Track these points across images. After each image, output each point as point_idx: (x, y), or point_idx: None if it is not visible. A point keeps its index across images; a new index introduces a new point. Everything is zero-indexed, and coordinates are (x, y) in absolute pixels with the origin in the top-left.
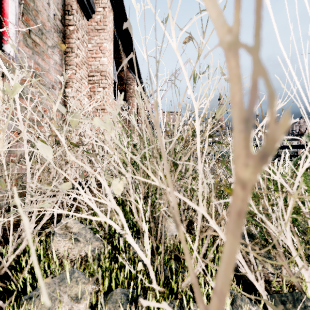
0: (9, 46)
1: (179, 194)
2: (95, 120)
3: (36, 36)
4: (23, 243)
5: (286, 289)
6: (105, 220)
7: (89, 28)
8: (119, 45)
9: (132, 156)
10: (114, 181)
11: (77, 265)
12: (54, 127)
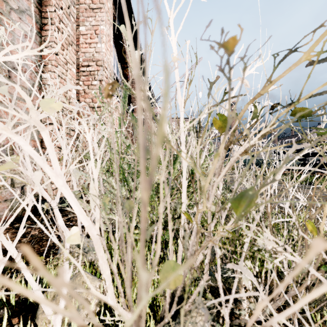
0: None
1: None
2: None
3: None
4: None
5: None
6: None
7: (83, 7)
8: (122, 37)
9: None
10: None
11: None
12: None
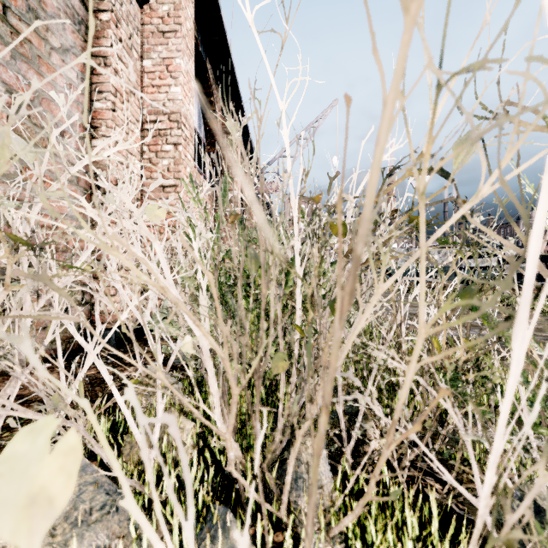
0: None
1: None
2: None
3: (21, 21)
4: None
5: None
6: None
7: (148, 30)
8: (207, 70)
9: None
10: (18, 438)
11: None
12: None
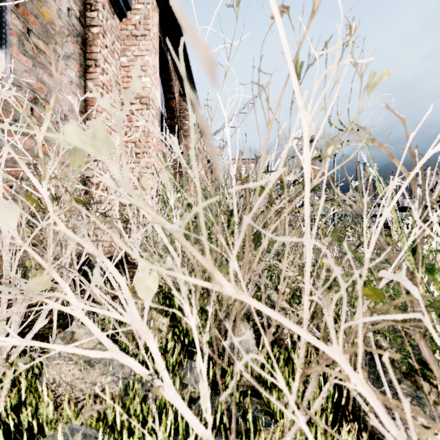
0: None
1: (280, 315)
2: (68, 131)
3: (39, 39)
4: None
5: None
6: (117, 357)
7: (124, 34)
8: (168, 61)
9: (166, 224)
10: (139, 272)
11: (86, 409)
12: (25, 166)
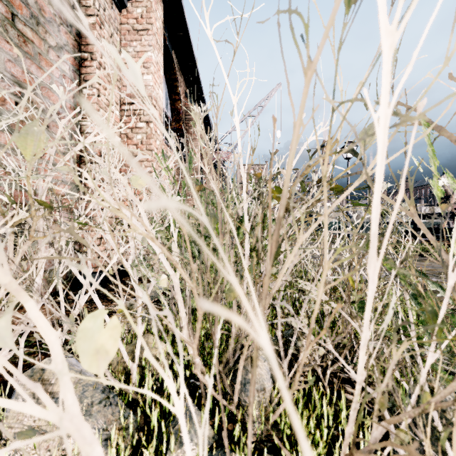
0: None
1: None
2: None
3: (25, 25)
4: None
5: None
6: None
7: (125, 29)
8: (173, 60)
9: None
10: (86, 319)
11: None
12: None
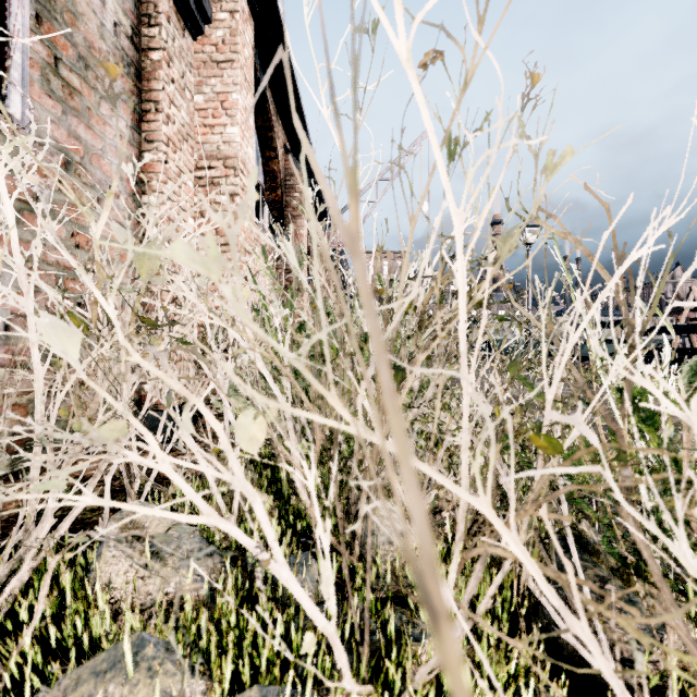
0: (7, 94)
1: (417, 459)
2: (175, 247)
3: (71, 71)
4: (24, 565)
5: (678, 686)
6: (216, 523)
7: (199, 59)
8: (267, 99)
9: (285, 352)
10: (241, 417)
11: (157, 619)
12: (86, 276)
